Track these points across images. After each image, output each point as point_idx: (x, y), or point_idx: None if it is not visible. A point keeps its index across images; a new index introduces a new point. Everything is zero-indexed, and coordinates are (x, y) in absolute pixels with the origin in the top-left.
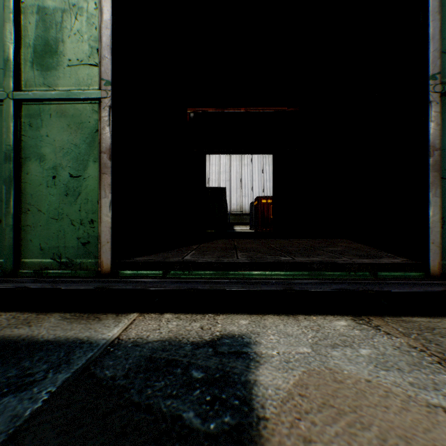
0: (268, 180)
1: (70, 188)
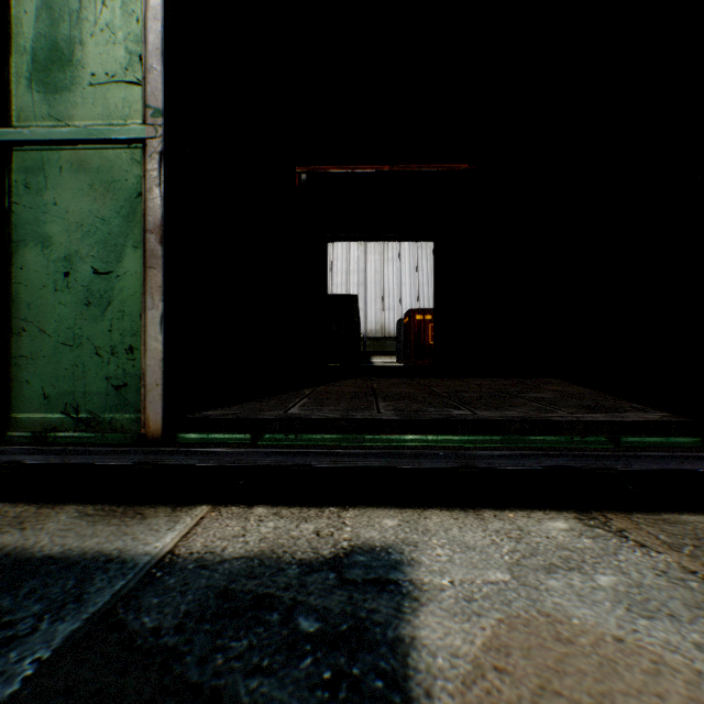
0: (426, 285)
1: (94, 293)
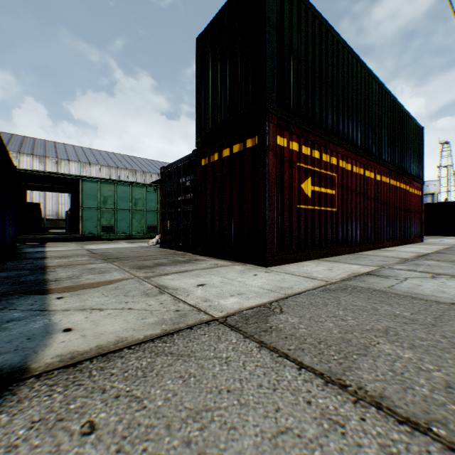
0: None
1: None
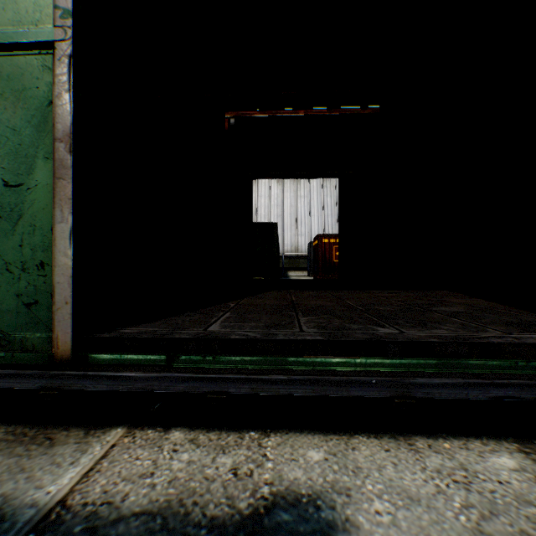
0: (330, 215)
1: (5, 206)
